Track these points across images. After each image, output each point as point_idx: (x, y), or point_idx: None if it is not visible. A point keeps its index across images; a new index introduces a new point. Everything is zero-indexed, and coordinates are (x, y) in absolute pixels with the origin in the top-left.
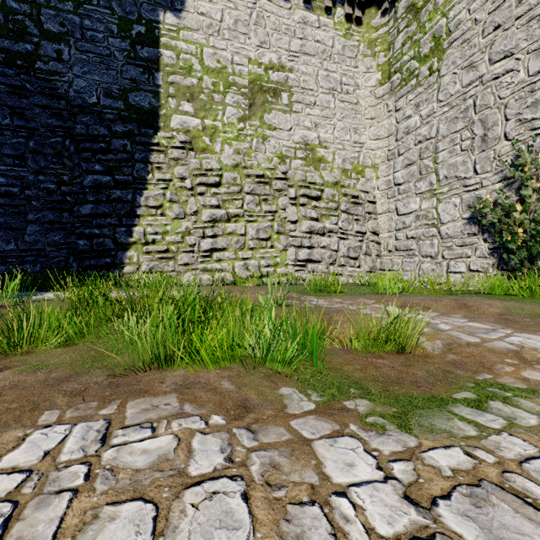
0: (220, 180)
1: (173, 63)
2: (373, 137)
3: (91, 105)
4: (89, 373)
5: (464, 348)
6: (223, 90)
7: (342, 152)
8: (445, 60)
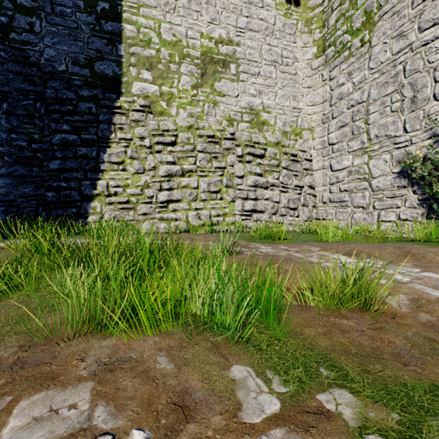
0: (176, 140)
1: (134, 36)
2: (309, 104)
3: (60, 72)
4: (0, 342)
5: (436, 306)
6: (178, 61)
7: (283, 116)
8: (376, 31)
